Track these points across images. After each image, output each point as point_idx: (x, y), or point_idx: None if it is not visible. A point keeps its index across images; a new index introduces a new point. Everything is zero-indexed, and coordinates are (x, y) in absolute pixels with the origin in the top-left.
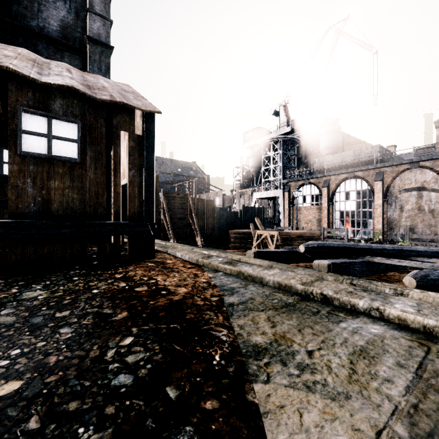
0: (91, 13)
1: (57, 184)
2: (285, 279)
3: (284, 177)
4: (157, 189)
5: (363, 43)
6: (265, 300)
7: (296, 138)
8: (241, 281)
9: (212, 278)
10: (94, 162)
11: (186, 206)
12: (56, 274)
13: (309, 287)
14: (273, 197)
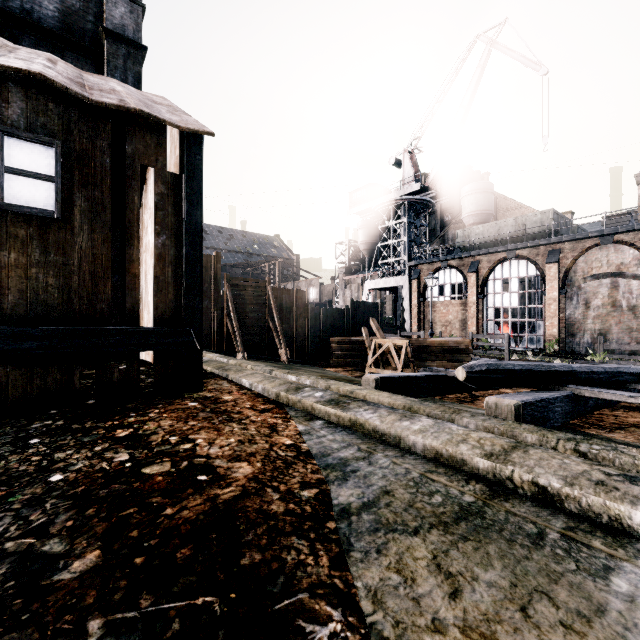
0: None
1: (14, 258)
2: (448, 443)
3: (410, 257)
4: (217, 274)
5: (528, 60)
6: (415, 497)
7: (428, 200)
8: (358, 442)
9: (303, 434)
10: (88, 220)
11: (263, 300)
12: (2, 430)
13: (502, 466)
14: (394, 287)
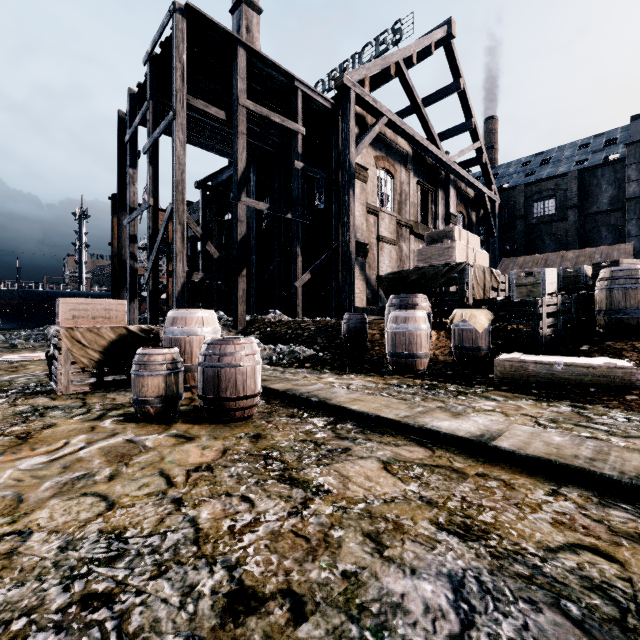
0: (628, 183)
1: None
2: None
3: None
4: None
5: None
6: None
7: None
8: None
9: None
10: None
11: None
12: None
13: None
14: None
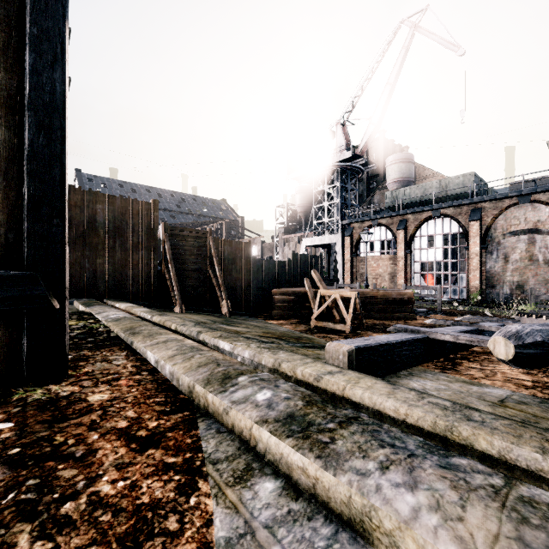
0: None
1: None
2: None
3: (342, 218)
4: (154, 222)
5: (447, 42)
6: None
7: (358, 166)
8: None
9: None
10: None
11: (204, 250)
12: None
13: None
14: (327, 244)
